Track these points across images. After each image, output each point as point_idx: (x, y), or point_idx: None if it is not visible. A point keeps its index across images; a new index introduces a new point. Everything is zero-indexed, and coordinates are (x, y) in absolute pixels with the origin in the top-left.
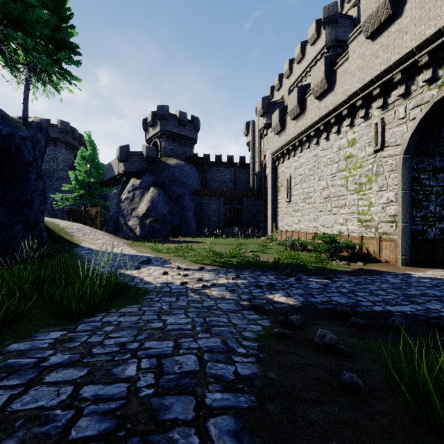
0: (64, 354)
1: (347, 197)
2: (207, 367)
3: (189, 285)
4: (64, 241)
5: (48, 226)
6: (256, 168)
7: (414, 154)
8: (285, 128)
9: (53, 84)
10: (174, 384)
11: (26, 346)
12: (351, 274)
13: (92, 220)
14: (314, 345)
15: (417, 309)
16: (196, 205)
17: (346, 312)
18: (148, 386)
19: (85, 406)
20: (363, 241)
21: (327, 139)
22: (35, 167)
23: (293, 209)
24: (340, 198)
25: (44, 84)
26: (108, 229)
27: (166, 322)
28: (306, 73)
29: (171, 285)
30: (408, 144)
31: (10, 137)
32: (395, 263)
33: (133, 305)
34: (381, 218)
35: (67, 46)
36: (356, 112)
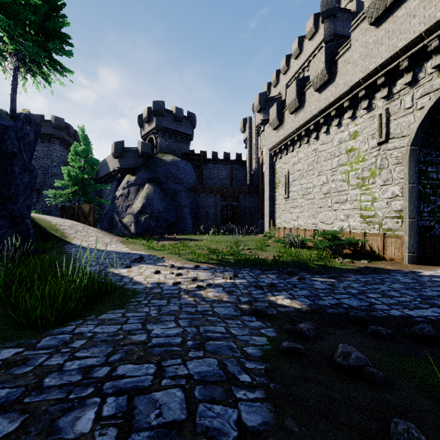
0: (3, 387)
1: (348, 192)
2: (197, 413)
3: (182, 285)
4: (54, 238)
5: (38, 223)
6: (253, 165)
7: (421, 145)
8: (283, 123)
9: (44, 76)
10: None
11: None
12: (357, 273)
13: (85, 217)
14: (336, 365)
15: None
16: (192, 201)
17: (362, 318)
18: None
19: None
20: (366, 237)
21: (327, 132)
22: (20, 159)
23: (292, 205)
24: (341, 194)
25: (34, 75)
26: (103, 226)
27: (151, 333)
28: (304, 68)
29: (162, 285)
30: (415, 135)
31: None
32: (401, 261)
33: (117, 310)
34: (386, 214)
35: (58, 36)
36: (359, 103)
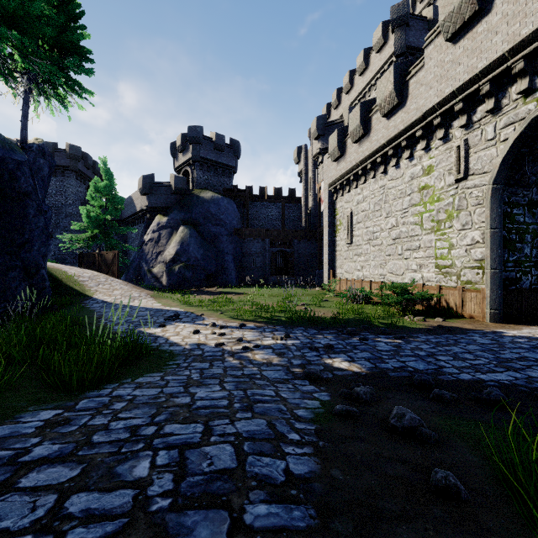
0: (53, 443)
1: (421, 237)
2: (247, 463)
3: (226, 347)
4: (72, 291)
5: (53, 273)
6: (309, 203)
7: (505, 184)
8: (345, 154)
9: (59, 99)
10: (200, 491)
11: (4, 431)
12: (428, 332)
13: (108, 267)
14: (390, 427)
15: (515, 378)
16: (236, 247)
17: (426, 382)
18: (163, 493)
19: (69, 528)
20: (442, 291)
21: (397, 166)
22: (35, 199)
23: (355, 252)
24: (414, 239)
25: (48, 98)
26: (128, 277)
27: (194, 396)
28: (371, 87)
29: (203, 347)
30: (498, 171)
31: (2, 162)
32: (481, 318)
33: (154, 373)
34: (465, 264)
35: (77, 52)
36: (433, 132)
